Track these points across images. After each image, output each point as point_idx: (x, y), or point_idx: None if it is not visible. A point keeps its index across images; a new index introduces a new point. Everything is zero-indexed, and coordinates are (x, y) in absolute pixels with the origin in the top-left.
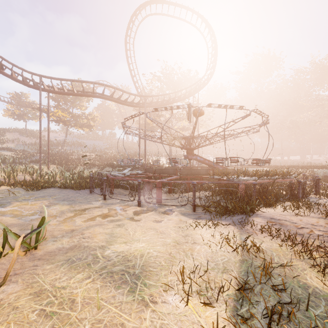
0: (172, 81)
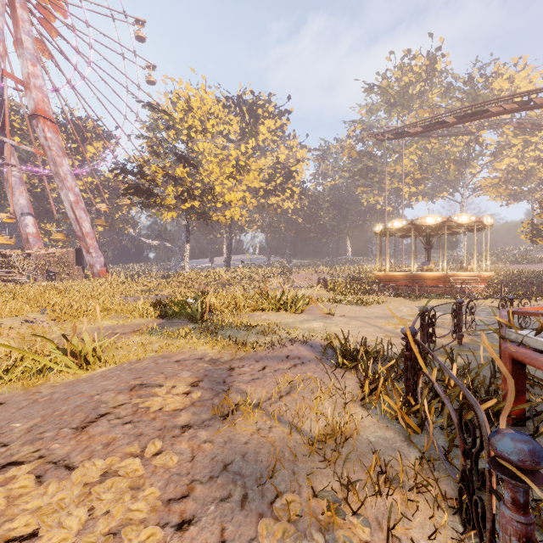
0: None
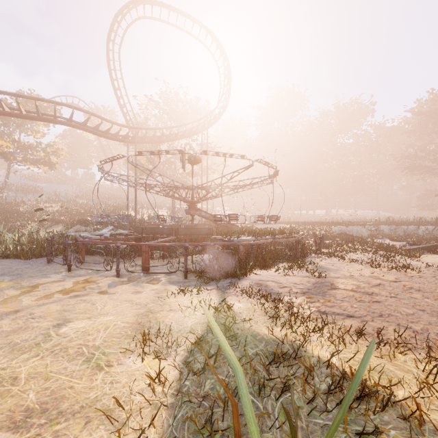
0: (175, 110)
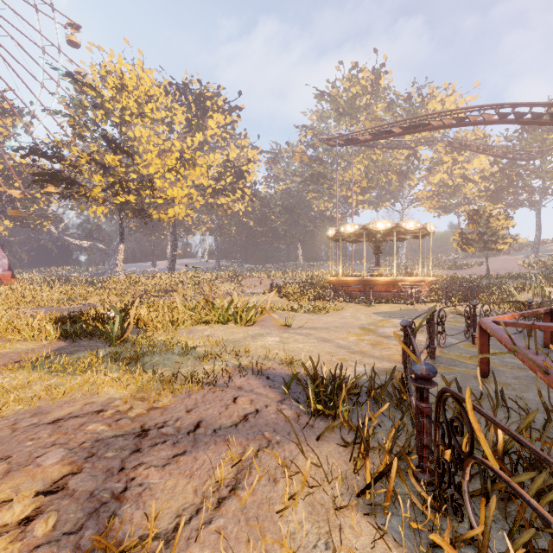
0: None
